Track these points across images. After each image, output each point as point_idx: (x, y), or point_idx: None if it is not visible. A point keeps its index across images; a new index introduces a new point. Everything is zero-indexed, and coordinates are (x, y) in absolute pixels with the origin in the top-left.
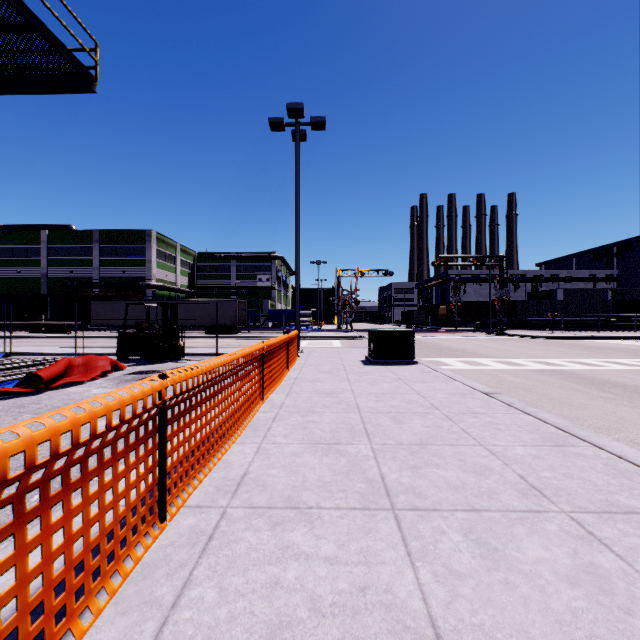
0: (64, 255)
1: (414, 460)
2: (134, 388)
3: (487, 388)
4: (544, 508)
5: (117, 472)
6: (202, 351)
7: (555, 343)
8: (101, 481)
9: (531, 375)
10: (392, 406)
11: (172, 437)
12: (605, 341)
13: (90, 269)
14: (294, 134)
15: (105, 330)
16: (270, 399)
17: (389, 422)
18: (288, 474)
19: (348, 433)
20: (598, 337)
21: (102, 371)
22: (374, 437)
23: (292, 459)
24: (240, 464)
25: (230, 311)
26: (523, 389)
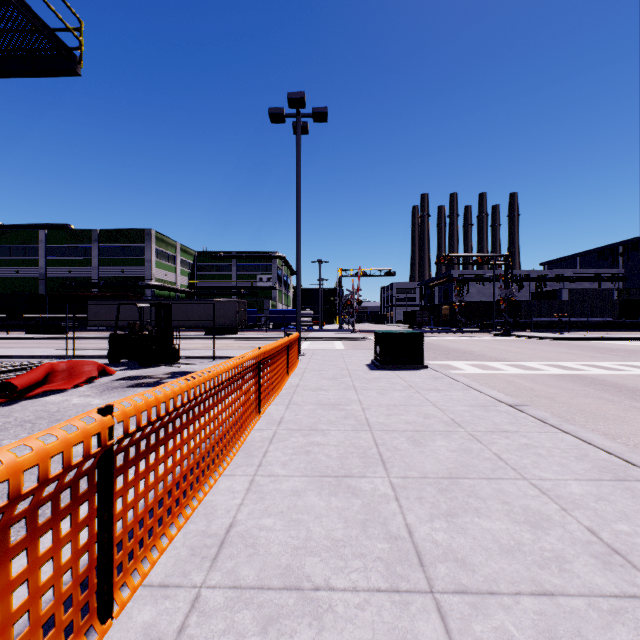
0: (62, 255)
1: (446, 503)
2: (119, 397)
3: (510, 398)
4: None
5: (9, 578)
6: (199, 354)
7: (564, 344)
8: None
9: (550, 381)
10: (407, 422)
11: (125, 491)
12: (615, 342)
13: (89, 269)
14: (295, 126)
15: (103, 331)
16: (268, 412)
17: (407, 444)
18: (287, 526)
19: (360, 460)
20: (608, 338)
21: (87, 377)
22: (392, 466)
23: (292, 501)
24: (226, 509)
25: (230, 311)
26: (546, 398)
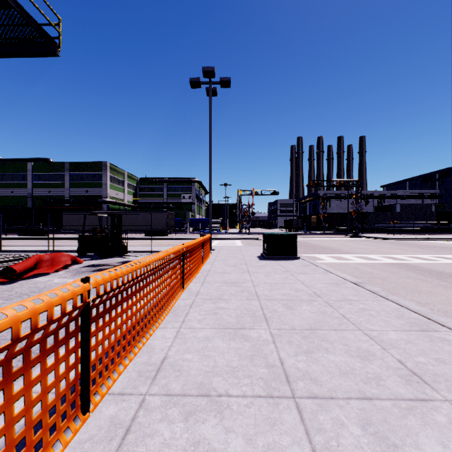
0: (44, 180)
1: (307, 345)
2: None
3: (355, 279)
4: (429, 396)
5: (30, 379)
6: (140, 249)
7: (397, 243)
8: (8, 393)
9: (384, 267)
10: (284, 294)
11: (97, 333)
12: (432, 241)
13: (63, 190)
14: (208, 90)
15: (73, 233)
16: (189, 288)
17: (282, 308)
18: (201, 359)
19: (250, 318)
20: (427, 238)
21: (64, 265)
22: (271, 322)
23: (205, 343)
24: (161, 348)
25: (162, 220)
26: (380, 279)
